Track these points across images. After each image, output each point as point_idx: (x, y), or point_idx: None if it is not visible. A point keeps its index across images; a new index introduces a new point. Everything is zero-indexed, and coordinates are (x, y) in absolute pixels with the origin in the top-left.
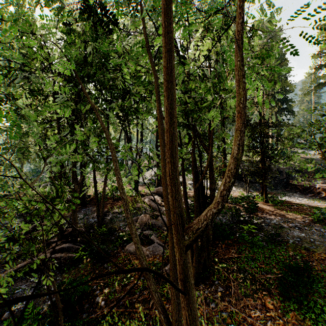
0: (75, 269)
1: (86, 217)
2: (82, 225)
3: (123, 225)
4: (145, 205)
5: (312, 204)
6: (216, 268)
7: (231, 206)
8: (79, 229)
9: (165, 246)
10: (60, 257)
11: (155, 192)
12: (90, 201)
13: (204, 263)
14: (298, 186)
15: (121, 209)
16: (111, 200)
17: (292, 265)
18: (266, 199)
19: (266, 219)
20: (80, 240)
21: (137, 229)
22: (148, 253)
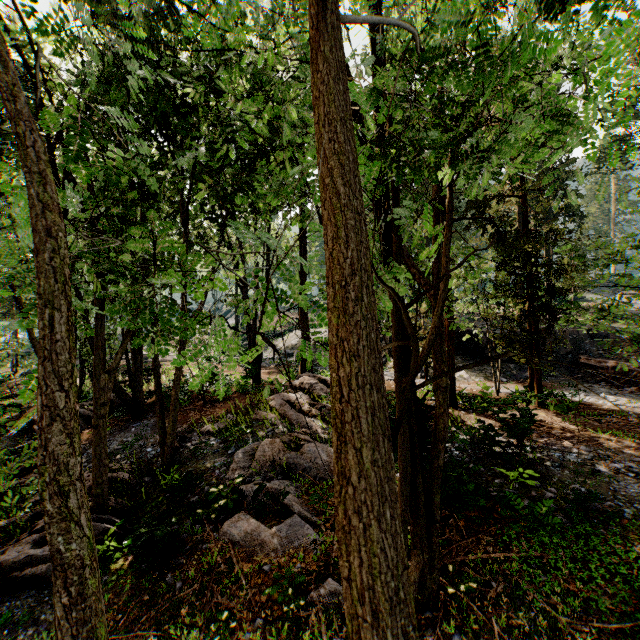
0: None
1: (139, 444)
2: (126, 464)
3: (220, 465)
4: (275, 414)
5: None
6: (451, 595)
7: (465, 416)
8: (117, 477)
9: (320, 522)
10: None
11: (296, 384)
12: (153, 405)
13: (419, 581)
14: (601, 369)
15: (220, 424)
16: (200, 402)
17: None
18: (540, 400)
19: (552, 449)
20: (116, 504)
21: (253, 475)
22: (278, 545)
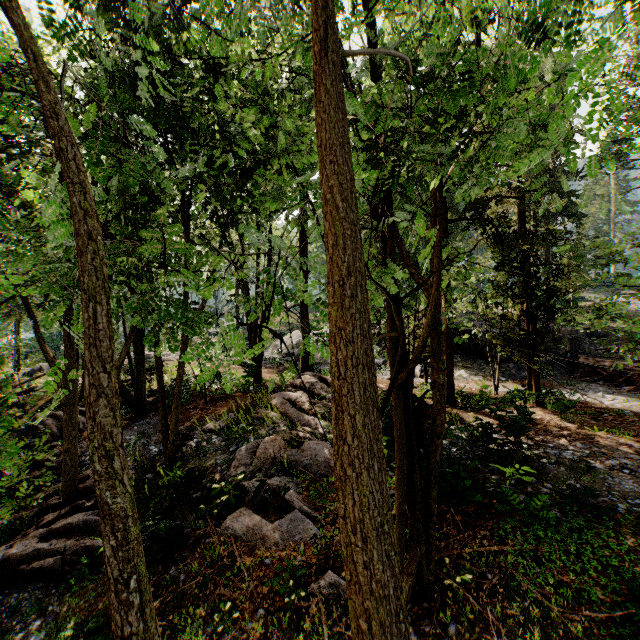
0: (96, 581)
1: (142, 442)
2: (130, 461)
3: (222, 463)
4: (276, 412)
5: (639, 408)
6: (448, 586)
7: (463, 414)
8: None
9: (320, 518)
10: (64, 549)
11: (296, 383)
12: (155, 404)
13: (417, 573)
14: (599, 368)
15: (221, 423)
16: (202, 401)
17: (639, 578)
18: (538, 398)
19: (549, 447)
20: None
21: (254, 472)
22: (279, 539)
